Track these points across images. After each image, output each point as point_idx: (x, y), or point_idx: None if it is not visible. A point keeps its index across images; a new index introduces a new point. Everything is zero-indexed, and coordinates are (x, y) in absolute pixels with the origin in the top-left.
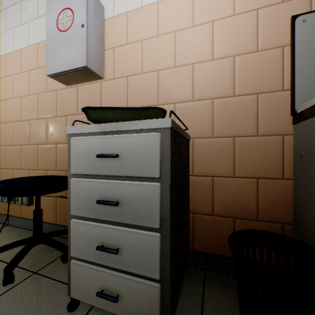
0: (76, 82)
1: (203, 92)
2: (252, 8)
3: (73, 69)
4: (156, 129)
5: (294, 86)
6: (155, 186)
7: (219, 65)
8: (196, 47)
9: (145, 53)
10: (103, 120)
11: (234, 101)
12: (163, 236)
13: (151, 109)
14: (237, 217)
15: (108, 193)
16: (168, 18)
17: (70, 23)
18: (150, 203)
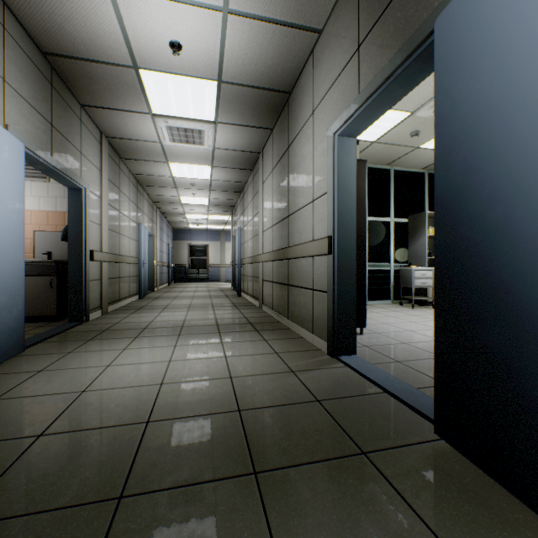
0: None
1: None
2: None
3: None
4: None
5: (35, 253)
6: None
7: None
8: None
9: None
10: None
11: None
12: None
13: None
14: None
15: None
16: None
17: None
18: None
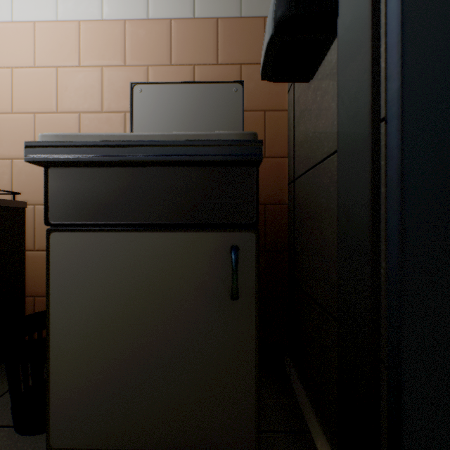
0: None
1: None
2: (98, 64)
3: None
4: None
5: None
6: None
7: (64, 120)
8: (38, 94)
9: None
10: None
11: None
12: None
13: None
14: None
15: None
16: (4, 48)
17: None
18: None
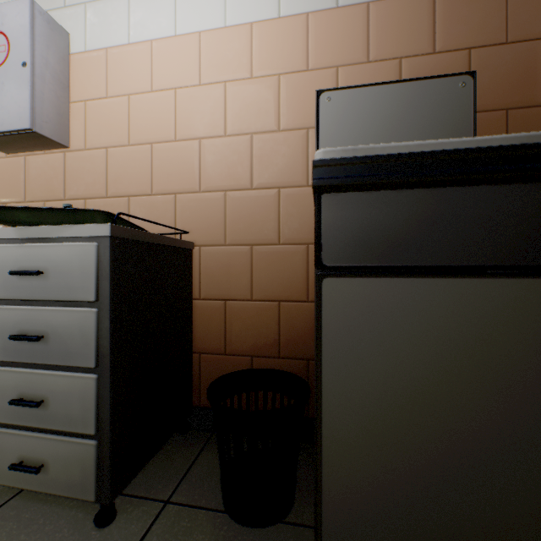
0: (21, 149)
1: (213, 181)
2: (273, 72)
3: (8, 131)
4: (94, 238)
5: None
6: (90, 312)
7: (233, 145)
8: (204, 116)
9: (134, 116)
10: (16, 223)
11: (251, 196)
12: (102, 378)
13: (84, 211)
14: (255, 355)
15: (29, 324)
16: (166, 67)
17: (3, 57)
18: (84, 335)
